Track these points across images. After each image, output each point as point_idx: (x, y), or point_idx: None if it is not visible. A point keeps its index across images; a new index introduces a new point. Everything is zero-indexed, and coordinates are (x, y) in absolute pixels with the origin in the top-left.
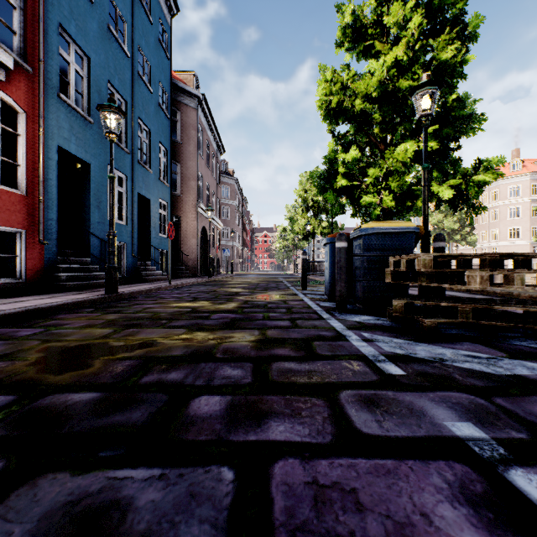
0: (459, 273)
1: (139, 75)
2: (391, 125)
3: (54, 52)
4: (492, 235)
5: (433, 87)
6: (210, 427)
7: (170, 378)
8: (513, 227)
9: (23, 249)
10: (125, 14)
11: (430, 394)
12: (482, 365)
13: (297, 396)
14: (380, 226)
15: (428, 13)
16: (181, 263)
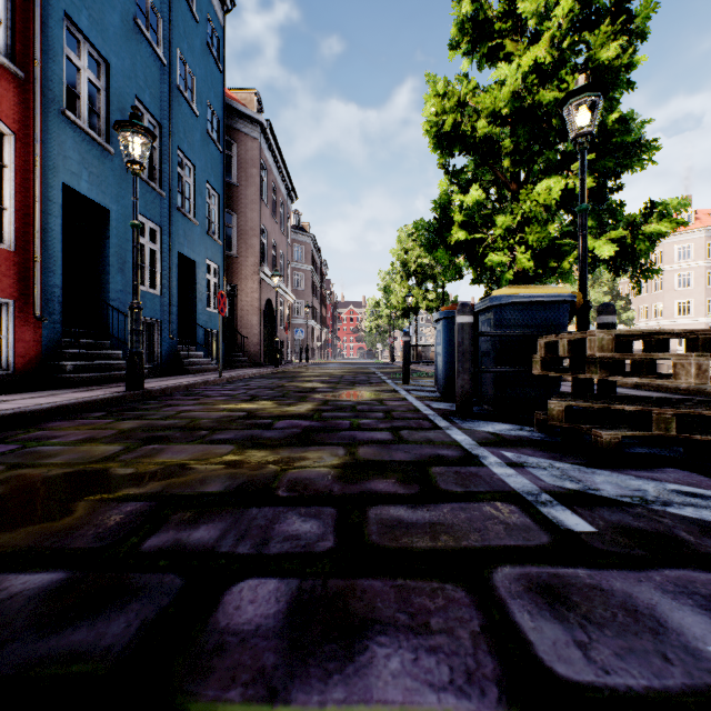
0: (649, 360)
1: (180, 90)
2: (527, 155)
3: (56, 52)
4: (654, 311)
5: (594, 94)
6: (253, 661)
7: (195, 540)
8: (683, 301)
9: (10, 327)
10: (159, 6)
11: (654, 576)
12: None
13: (417, 580)
14: (520, 292)
15: None
16: (238, 348)
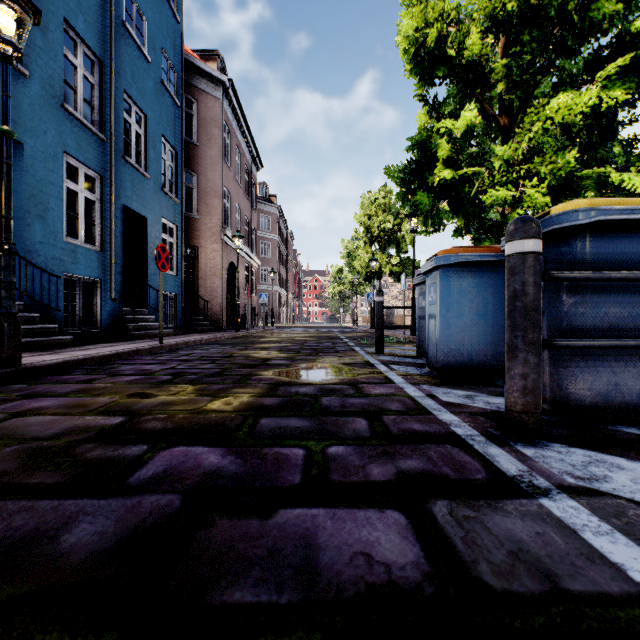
0: None
1: (126, 27)
2: (531, 72)
3: None
4: None
5: None
6: None
7: None
8: None
9: None
10: None
11: None
12: None
13: None
14: (610, 204)
15: None
16: (199, 312)
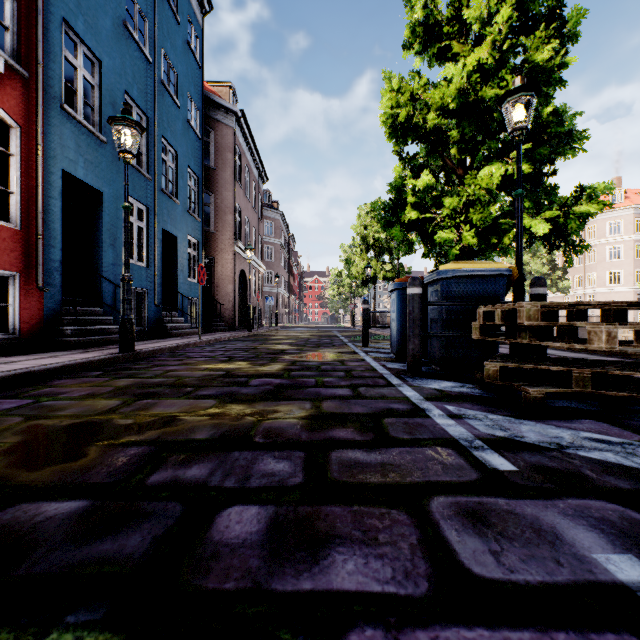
0: (571, 327)
1: (164, 84)
2: (472, 144)
3: (56, 53)
4: (588, 280)
5: (528, 93)
6: (242, 564)
7: (190, 476)
8: (614, 271)
9: (16, 297)
10: (146, 10)
11: (558, 503)
12: (617, 454)
13: (369, 506)
14: (463, 267)
15: (518, 5)
16: (215, 314)
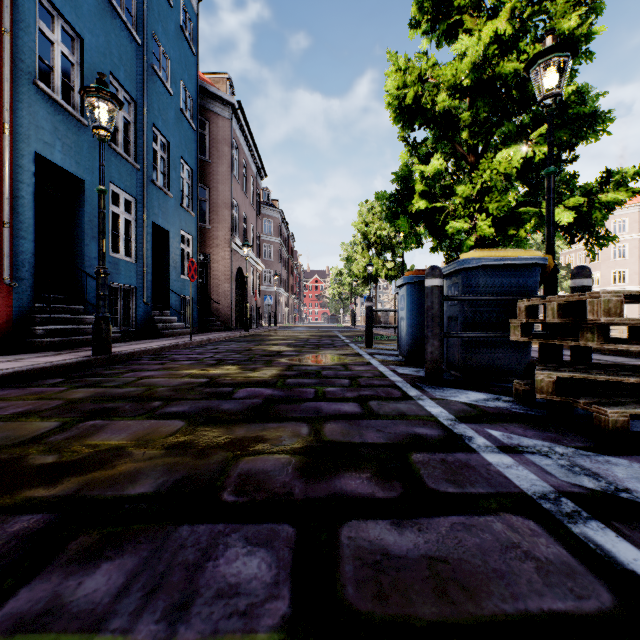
0: None
1: (154, 69)
2: (486, 126)
3: (28, 23)
4: None
5: (563, 54)
6: None
7: (82, 597)
8: (618, 270)
9: None
10: None
11: None
12: None
13: None
14: (489, 255)
15: None
16: (211, 313)
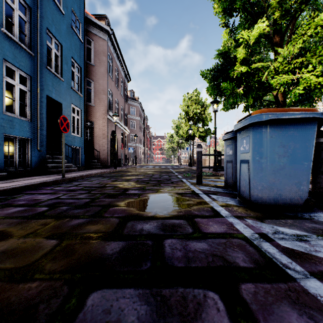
0: None
1: None
2: (299, 1)
3: None
4: None
5: None
6: None
7: None
8: None
9: None
10: None
11: None
12: None
13: None
14: None
15: None
16: (94, 158)
